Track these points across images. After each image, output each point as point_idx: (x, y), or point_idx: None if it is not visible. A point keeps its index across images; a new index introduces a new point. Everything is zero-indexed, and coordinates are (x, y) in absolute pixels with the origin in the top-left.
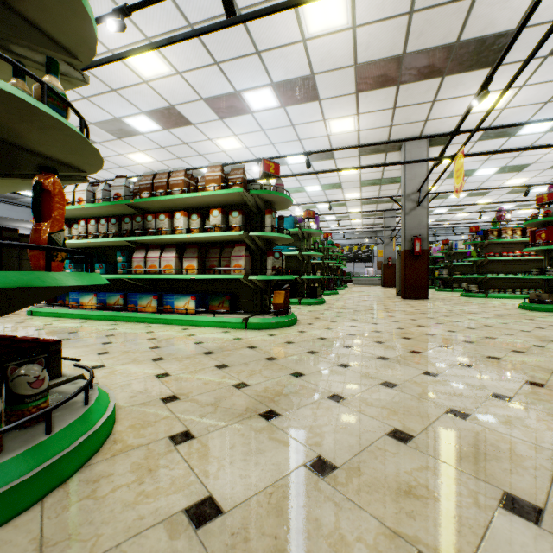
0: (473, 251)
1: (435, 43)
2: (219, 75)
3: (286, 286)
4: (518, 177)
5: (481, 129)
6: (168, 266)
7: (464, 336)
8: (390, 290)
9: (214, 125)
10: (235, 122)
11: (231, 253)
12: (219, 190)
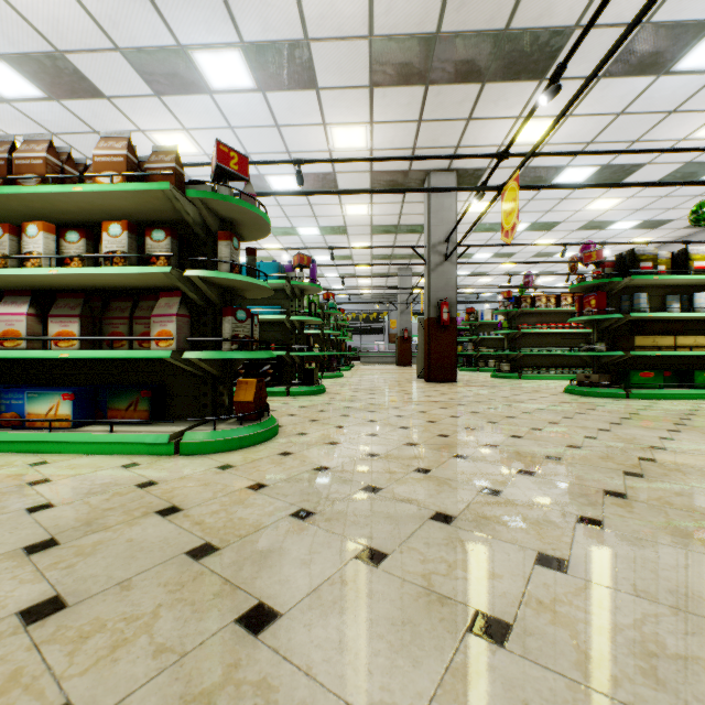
0: (505, 322)
1: (480, 25)
2: (145, 6)
3: (267, 368)
4: (546, 238)
5: (535, 153)
6: (12, 332)
7: (539, 446)
8: (407, 370)
9: (147, 106)
10: (183, 105)
11: (153, 310)
12: (121, 183)
